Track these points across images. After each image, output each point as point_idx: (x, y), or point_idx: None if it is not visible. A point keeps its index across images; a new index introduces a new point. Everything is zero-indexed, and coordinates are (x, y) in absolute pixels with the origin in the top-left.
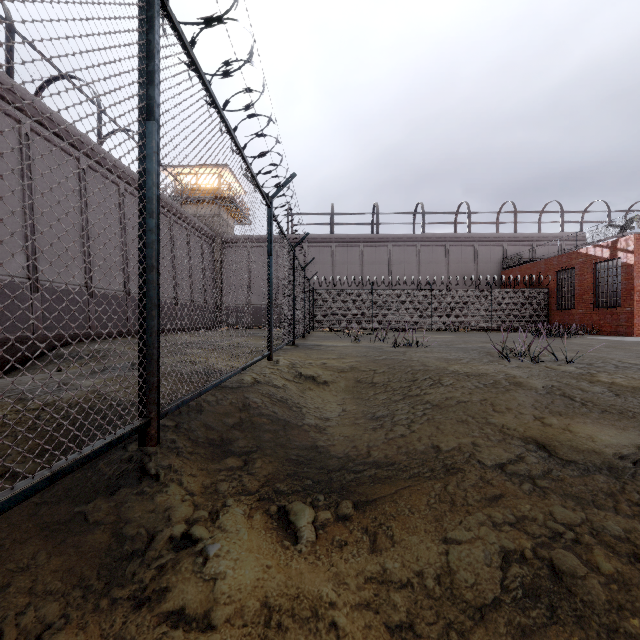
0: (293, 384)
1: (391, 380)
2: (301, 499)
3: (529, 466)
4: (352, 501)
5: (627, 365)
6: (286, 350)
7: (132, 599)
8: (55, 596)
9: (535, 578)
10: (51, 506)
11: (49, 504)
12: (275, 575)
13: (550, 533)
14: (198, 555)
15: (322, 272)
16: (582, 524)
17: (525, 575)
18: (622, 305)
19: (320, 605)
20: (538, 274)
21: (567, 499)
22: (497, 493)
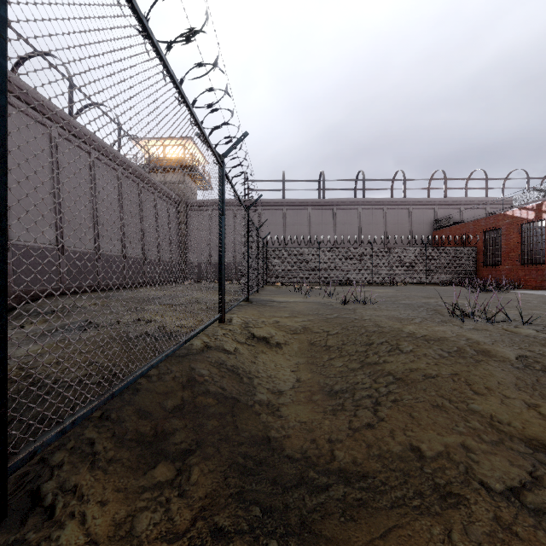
0: (245, 347)
1: (345, 343)
2: None
3: None
4: None
5: None
6: (240, 307)
7: None
8: None
9: None
10: None
11: None
12: None
13: None
14: None
15: (275, 232)
16: None
17: None
18: None
19: None
20: (467, 234)
21: None
22: None
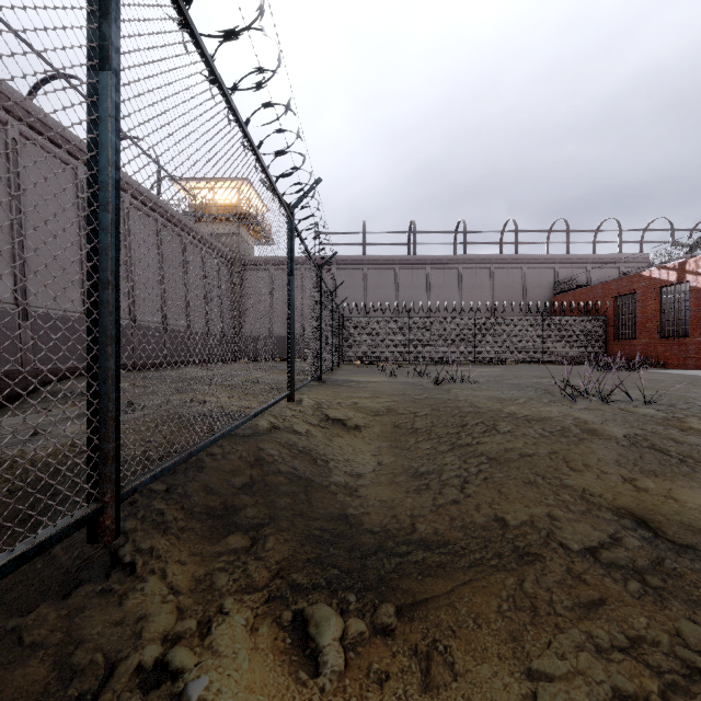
0: (318, 430)
1: (435, 425)
2: (325, 600)
3: (631, 553)
4: (394, 604)
5: None
6: (311, 387)
7: None
8: None
9: None
10: None
11: None
12: None
13: (684, 668)
14: (175, 699)
15: (353, 298)
16: None
17: None
18: (691, 334)
19: None
20: (594, 300)
21: (695, 608)
22: (595, 597)
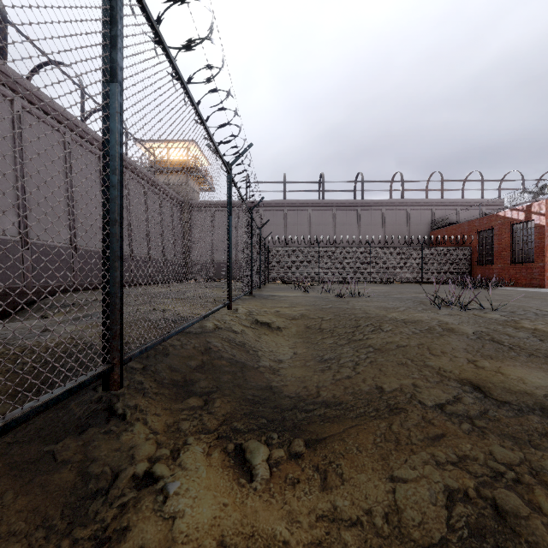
0: (250, 330)
1: (337, 326)
2: (256, 437)
3: (467, 406)
4: (304, 439)
5: (545, 313)
6: (244, 300)
7: (93, 539)
8: (18, 537)
9: (479, 518)
10: (22, 446)
11: (20, 444)
12: (231, 513)
13: (491, 473)
14: (159, 493)
15: (276, 232)
16: (521, 464)
17: (470, 514)
18: (535, 261)
19: (274, 544)
20: (462, 234)
21: (505, 439)
22: (439, 433)
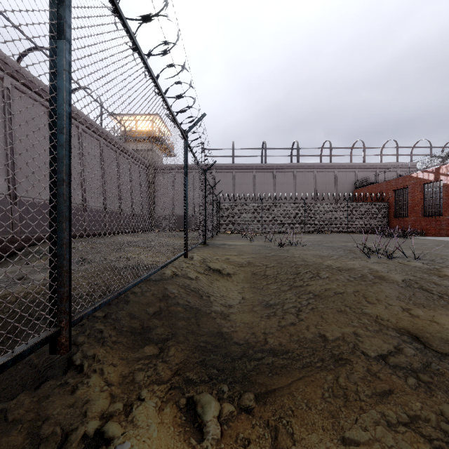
0: (204, 276)
1: (279, 273)
2: (208, 390)
3: (409, 358)
4: (253, 392)
5: None
6: (199, 248)
7: None
8: None
9: None
10: None
11: None
12: None
13: (446, 437)
14: None
15: (226, 190)
16: None
17: None
18: (443, 214)
19: None
20: (381, 192)
21: None
22: (386, 388)
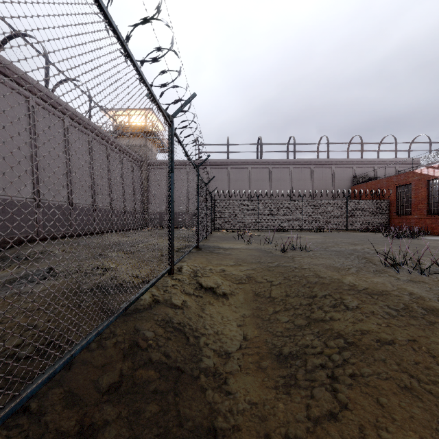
0: (193, 299)
1: (289, 295)
2: None
3: None
4: None
5: None
6: (190, 254)
7: None
8: None
9: None
10: None
11: None
12: None
13: None
14: None
15: (221, 187)
16: None
17: None
18: None
19: None
20: (381, 188)
21: None
22: None
